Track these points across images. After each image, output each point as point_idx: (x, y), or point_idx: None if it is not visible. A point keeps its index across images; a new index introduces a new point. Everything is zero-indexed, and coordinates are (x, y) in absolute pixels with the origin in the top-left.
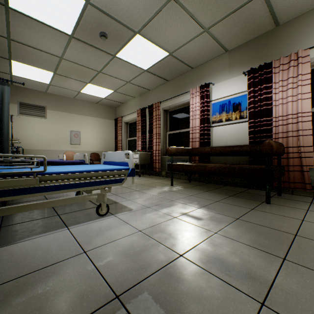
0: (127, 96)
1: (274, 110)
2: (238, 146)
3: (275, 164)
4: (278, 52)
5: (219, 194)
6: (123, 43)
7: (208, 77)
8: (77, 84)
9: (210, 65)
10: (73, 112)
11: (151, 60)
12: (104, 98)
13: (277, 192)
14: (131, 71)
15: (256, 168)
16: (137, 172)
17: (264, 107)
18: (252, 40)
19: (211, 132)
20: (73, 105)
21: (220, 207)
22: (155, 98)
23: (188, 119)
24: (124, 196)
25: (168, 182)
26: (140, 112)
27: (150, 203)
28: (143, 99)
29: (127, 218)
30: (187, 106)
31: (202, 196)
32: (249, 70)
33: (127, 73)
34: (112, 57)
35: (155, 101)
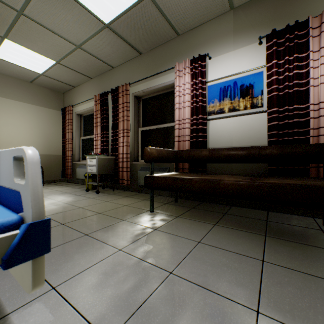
0: (79, 74)
1: (313, 92)
2: (257, 147)
3: (312, 176)
4: (313, 8)
5: (241, 230)
6: None
7: (202, 47)
8: None
9: (205, 31)
10: None
11: (116, 3)
12: (41, 74)
13: None
14: (82, 23)
15: None
16: (94, 185)
17: (295, 88)
18: None
19: (207, 128)
20: None
21: (296, 293)
22: (122, 80)
23: (171, 110)
24: (45, 266)
25: (144, 204)
26: (99, 99)
27: (115, 305)
28: (105, 81)
29: None
30: (168, 92)
31: (220, 242)
32: (269, 33)
33: (76, 27)
34: None
35: (121, 84)
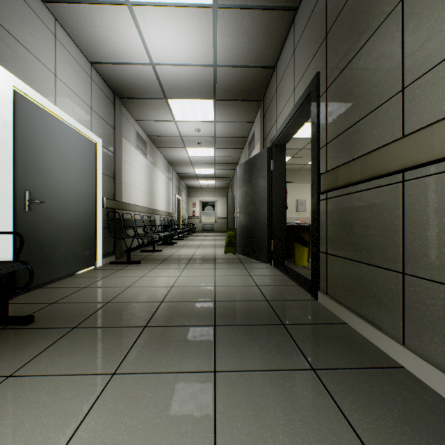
0: None
1: None
2: None
3: None
4: None
5: None
6: None
7: None
8: (307, 160)
9: None
10: (298, 182)
11: None
12: None
13: None
14: None
15: None
16: None
17: None
18: None
19: None
20: (298, 176)
21: None
22: None
23: None
24: None
25: None
26: None
27: None
28: None
29: None
30: None
31: None
32: None
33: None
34: None
35: None
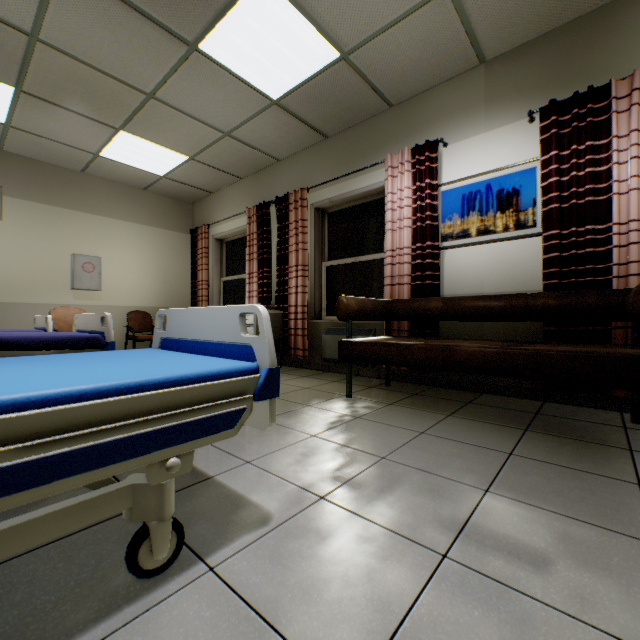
0: (222, 174)
1: (618, 204)
2: (522, 296)
3: (617, 342)
4: (622, 62)
5: (490, 422)
6: (221, 5)
7: (431, 127)
8: (89, 129)
9: (438, 99)
10: (81, 206)
11: (292, 71)
12: (163, 176)
13: (632, 413)
14: (238, 102)
15: (618, 357)
16: None
17: (588, 197)
18: (549, 34)
19: (440, 262)
20: (80, 190)
21: (541, 481)
22: (294, 181)
23: (377, 232)
24: (228, 445)
25: (335, 387)
26: (256, 214)
27: (322, 477)
28: (264, 182)
29: (264, 582)
30: (374, 200)
31: (453, 434)
32: (545, 106)
33: (227, 108)
34: (187, 51)
35: (293, 188)
